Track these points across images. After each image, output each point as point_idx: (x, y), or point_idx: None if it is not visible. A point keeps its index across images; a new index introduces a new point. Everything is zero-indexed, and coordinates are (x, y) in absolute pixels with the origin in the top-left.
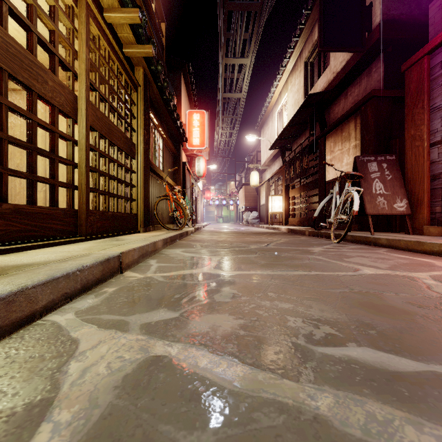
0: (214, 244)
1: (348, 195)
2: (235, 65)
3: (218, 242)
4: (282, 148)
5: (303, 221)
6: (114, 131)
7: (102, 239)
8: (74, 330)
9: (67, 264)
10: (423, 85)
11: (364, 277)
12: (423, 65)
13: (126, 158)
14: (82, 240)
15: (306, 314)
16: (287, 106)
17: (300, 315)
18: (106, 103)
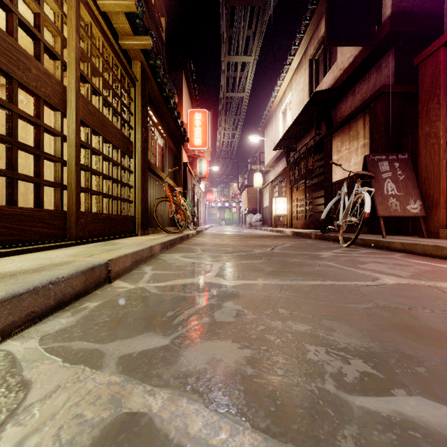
0: (216, 248)
1: (358, 196)
2: (238, 63)
3: (220, 246)
4: (286, 149)
5: (308, 223)
6: (108, 127)
7: (95, 243)
8: (30, 366)
9: (38, 276)
10: (438, 79)
11: (387, 288)
12: (439, 57)
13: (123, 157)
14: (71, 245)
15: (329, 341)
16: (292, 105)
17: (322, 343)
18: (99, 97)
